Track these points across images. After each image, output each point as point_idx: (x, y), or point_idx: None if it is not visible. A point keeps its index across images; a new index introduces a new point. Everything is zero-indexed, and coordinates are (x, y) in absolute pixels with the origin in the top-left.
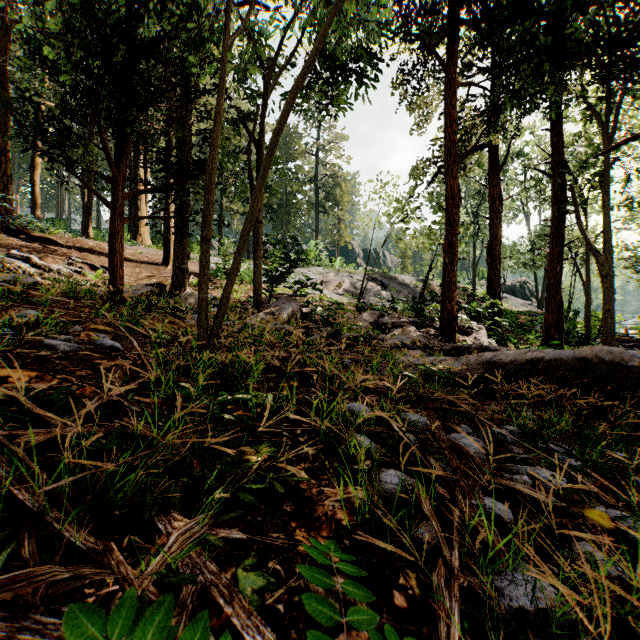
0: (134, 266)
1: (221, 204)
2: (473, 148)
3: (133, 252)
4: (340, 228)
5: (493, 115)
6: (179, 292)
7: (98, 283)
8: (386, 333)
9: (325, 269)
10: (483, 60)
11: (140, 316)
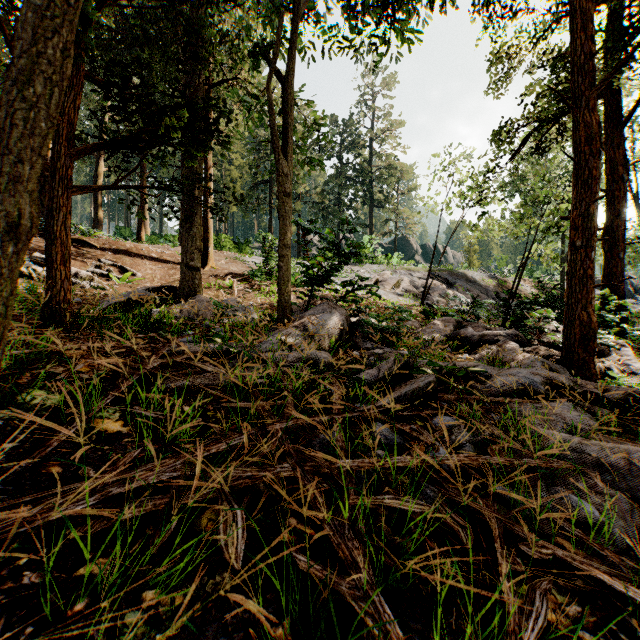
0: (169, 267)
1: (271, 203)
2: (631, 55)
3: (173, 253)
4: (396, 223)
5: (626, 37)
6: (186, 297)
7: (121, 287)
8: (471, 351)
9: (380, 267)
10: None
11: (76, 341)
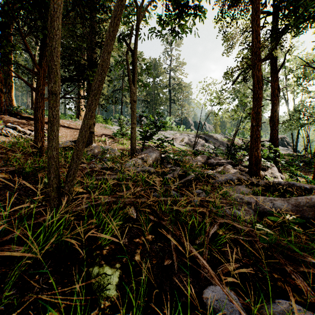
0: (74, 131)
1: (122, 100)
2: (273, 49)
3: (75, 124)
4: (182, 111)
5: (277, 36)
6: (88, 145)
7: None
8: (212, 169)
9: (174, 132)
10: (273, 0)
11: None
